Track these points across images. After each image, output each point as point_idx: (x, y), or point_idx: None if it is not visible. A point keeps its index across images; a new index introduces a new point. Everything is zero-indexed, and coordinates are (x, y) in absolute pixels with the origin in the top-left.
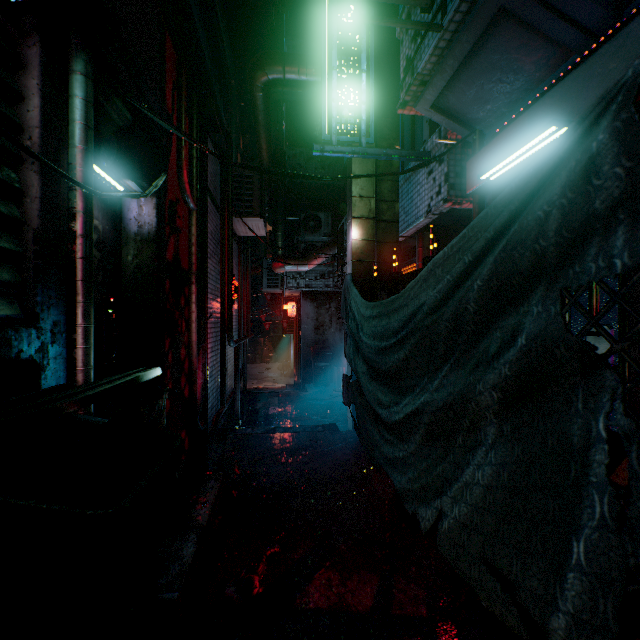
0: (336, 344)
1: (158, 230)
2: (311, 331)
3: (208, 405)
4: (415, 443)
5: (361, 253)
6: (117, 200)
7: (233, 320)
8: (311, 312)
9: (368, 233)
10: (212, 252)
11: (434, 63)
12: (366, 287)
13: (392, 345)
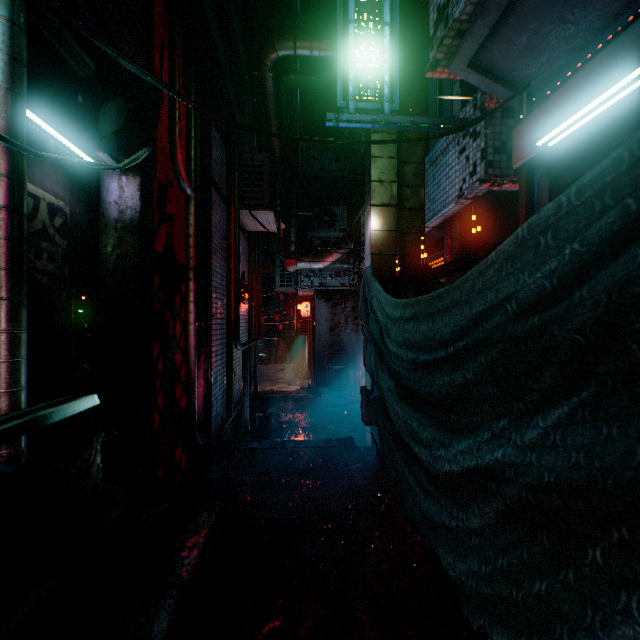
0: (352, 346)
1: (142, 215)
2: (326, 332)
3: (212, 414)
4: (481, 518)
5: (381, 245)
6: (92, 179)
7: (243, 321)
8: (326, 312)
9: (389, 222)
10: (217, 247)
11: (476, 3)
12: (387, 284)
13: (438, 361)
